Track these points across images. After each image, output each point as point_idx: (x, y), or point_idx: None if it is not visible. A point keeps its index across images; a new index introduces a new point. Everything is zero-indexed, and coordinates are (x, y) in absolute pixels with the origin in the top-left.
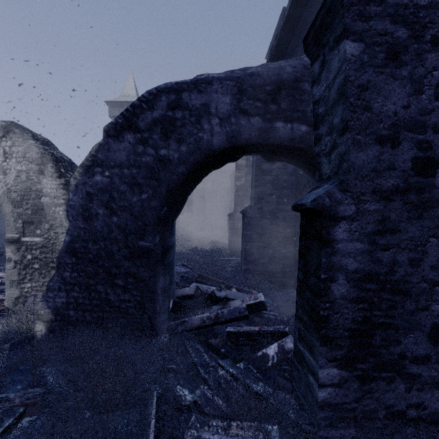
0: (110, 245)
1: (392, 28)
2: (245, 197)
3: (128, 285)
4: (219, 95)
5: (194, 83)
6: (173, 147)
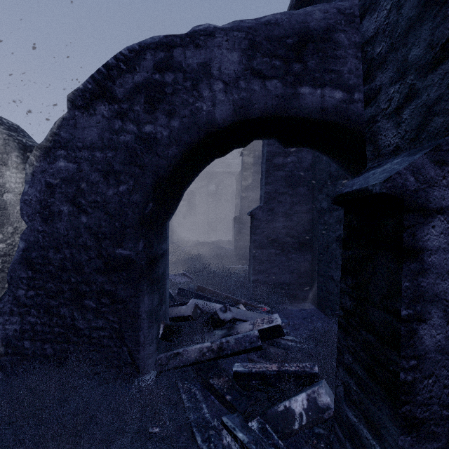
0: (78, 254)
1: None
2: (253, 199)
3: (102, 307)
4: (224, 51)
5: (190, 35)
6: (161, 122)
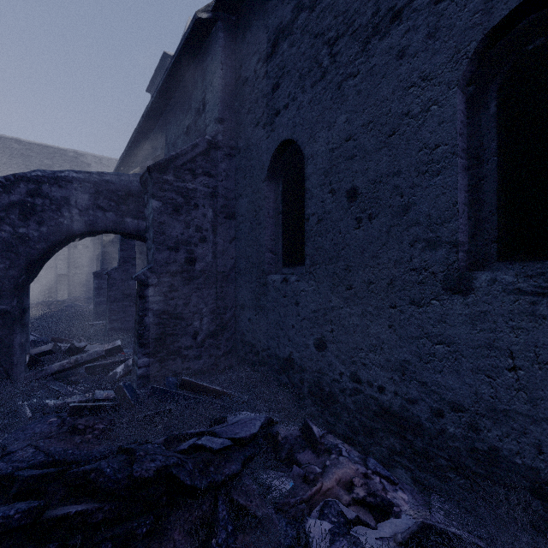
0: None
1: (176, 197)
2: (116, 255)
3: None
4: (79, 192)
5: (55, 179)
6: (33, 227)
